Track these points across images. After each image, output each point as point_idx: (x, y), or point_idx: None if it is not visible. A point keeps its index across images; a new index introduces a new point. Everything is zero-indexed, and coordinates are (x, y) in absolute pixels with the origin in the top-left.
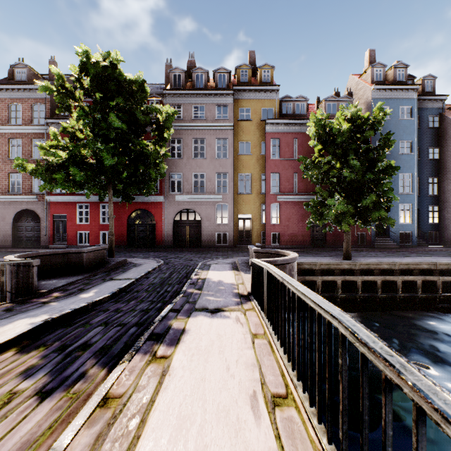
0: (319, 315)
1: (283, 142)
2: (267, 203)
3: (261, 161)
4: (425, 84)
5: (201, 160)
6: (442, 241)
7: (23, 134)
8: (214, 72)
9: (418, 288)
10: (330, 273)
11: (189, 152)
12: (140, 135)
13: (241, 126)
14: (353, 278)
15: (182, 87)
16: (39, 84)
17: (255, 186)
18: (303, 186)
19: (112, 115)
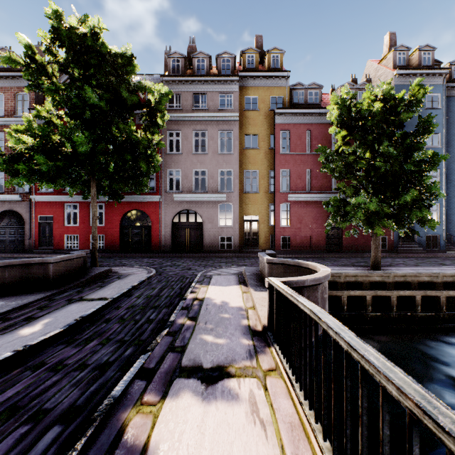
0: None
1: (294, 135)
2: (276, 203)
3: (269, 155)
4: (452, 70)
5: (202, 155)
6: None
7: (5, 126)
8: (217, 57)
9: None
10: (357, 286)
11: (189, 146)
12: (125, 117)
13: (247, 117)
14: (386, 293)
15: (181, 74)
16: (3, 55)
17: (263, 184)
18: (317, 184)
19: (86, 89)
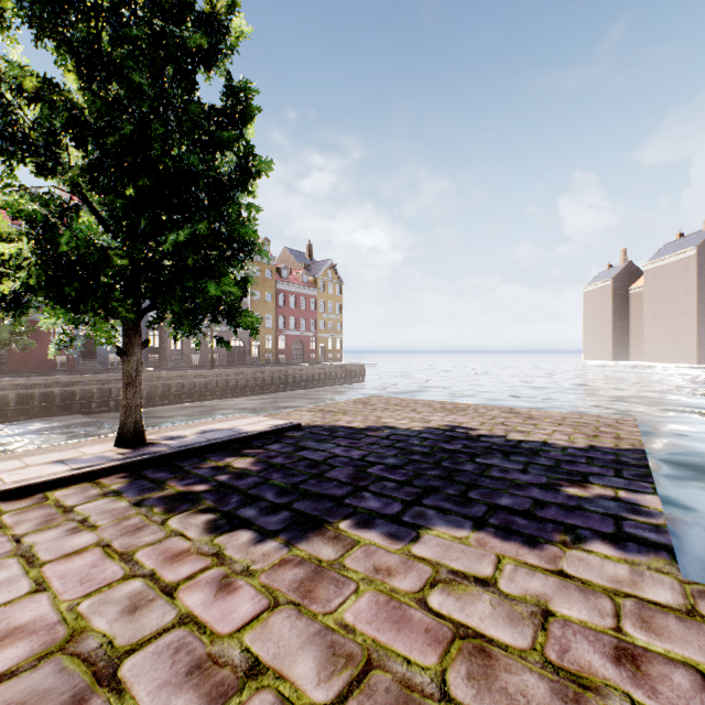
0: None
1: None
2: None
3: None
4: None
5: None
6: (161, 363)
7: None
8: None
9: (58, 398)
10: None
11: None
12: None
13: None
14: None
15: None
16: None
17: None
18: None
19: None
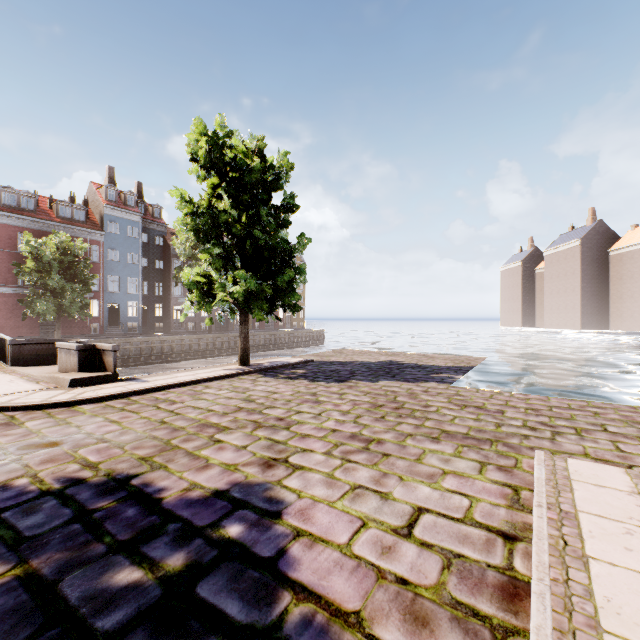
0: None
1: (5, 234)
2: None
3: None
4: (155, 210)
5: None
6: (165, 329)
7: None
8: None
9: None
10: None
11: None
12: None
13: None
14: None
15: None
16: None
17: None
18: None
19: None
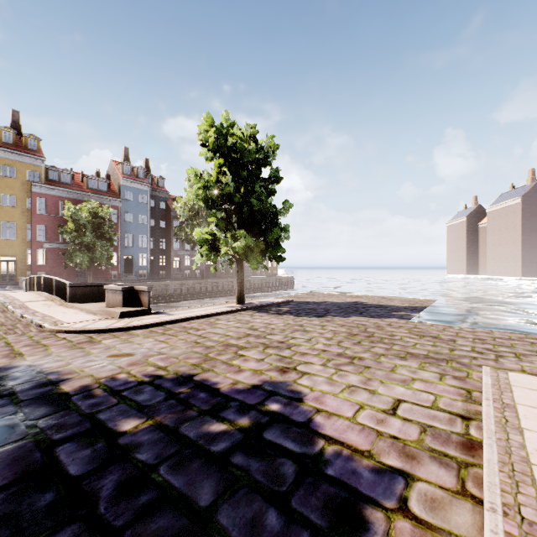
0: (41, 277)
1: (50, 202)
2: (34, 248)
3: (27, 213)
4: (159, 181)
5: None
6: (167, 276)
7: None
8: None
9: None
10: None
11: None
12: None
13: (5, 181)
14: None
15: None
16: None
17: (21, 233)
18: None
19: None
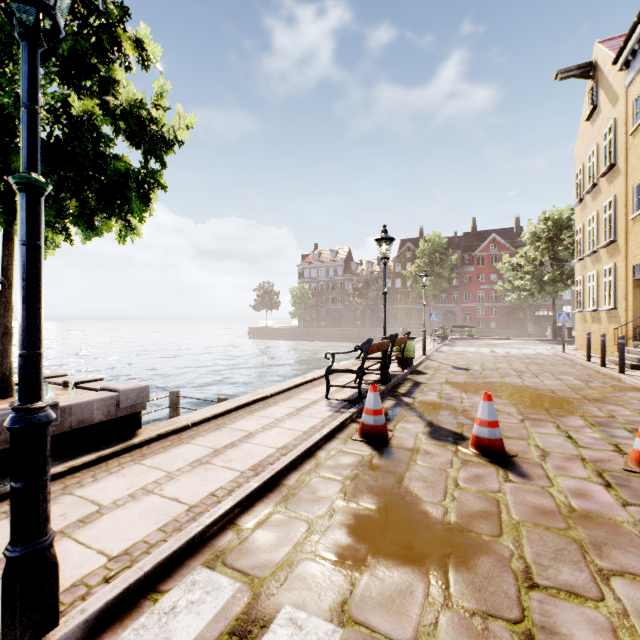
0: None
1: None
2: None
3: None
4: None
5: None
6: None
7: None
8: None
9: None
10: None
11: None
12: None
13: None
14: None
15: None
16: None
17: None
18: None
19: None
